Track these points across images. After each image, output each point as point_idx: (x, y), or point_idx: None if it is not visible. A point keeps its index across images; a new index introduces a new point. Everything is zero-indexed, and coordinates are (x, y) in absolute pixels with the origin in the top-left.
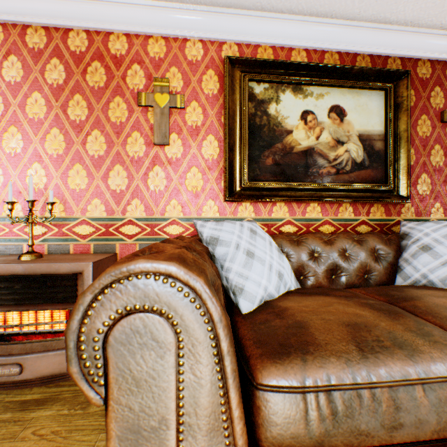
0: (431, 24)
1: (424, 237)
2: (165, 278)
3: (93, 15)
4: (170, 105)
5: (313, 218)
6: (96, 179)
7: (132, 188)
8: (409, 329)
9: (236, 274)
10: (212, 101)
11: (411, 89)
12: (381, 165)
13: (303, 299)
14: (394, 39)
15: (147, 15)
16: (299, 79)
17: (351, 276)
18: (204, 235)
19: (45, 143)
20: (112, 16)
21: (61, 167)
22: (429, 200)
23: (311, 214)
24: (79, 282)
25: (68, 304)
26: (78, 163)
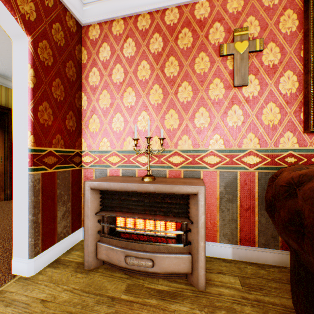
0: None
1: None
2: None
3: None
4: (249, 49)
5: None
6: (185, 120)
7: (213, 126)
8: None
9: None
10: (290, 39)
11: None
12: None
13: None
14: None
15: None
16: None
17: None
18: None
19: (149, 96)
20: None
21: (159, 113)
22: None
23: None
24: (190, 201)
25: (181, 218)
26: (171, 108)
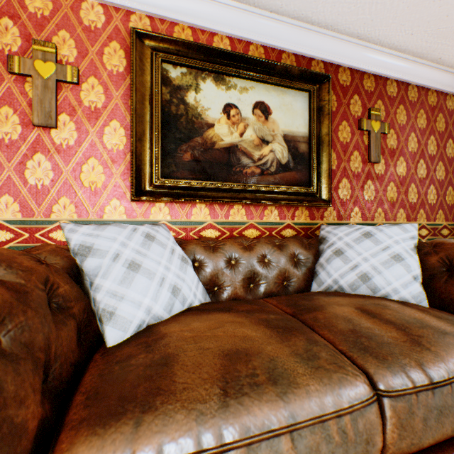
0: (349, 31)
1: (338, 241)
2: None
3: None
4: (58, 77)
5: (238, 221)
6: None
7: (1, 181)
8: (296, 352)
9: (107, 294)
10: (117, 80)
11: (333, 94)
12: (306, 168)
13: (196, 319)
14: (317, 41)
15: None
16: (221, 67)
17: (270, 284)
18: (73, 242)
19: None
20: None
21: None
22: (349, 204)
23: (235, 217)
24: None
25: None
26: None
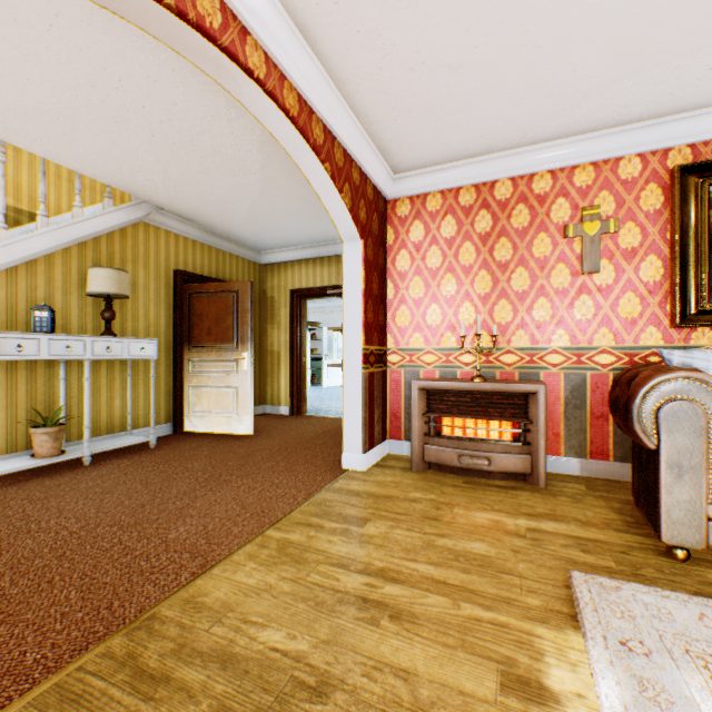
0: None
1: None
2: (698, 382)
3: (519, 164)
4: (600, 231)
5: None
6: (519, 312)
7: (555, 319)
8: None
9: None
10: (653, 218)
11: None
12: None
13: None
14: None
15: (575, 148)
16: None
17: None
18: (673, 362)
19: (474, 284)
20: (538, 160)
21: (487, 304)
22: None
23: None
24: (529, 401)
25: (519, 418)
26: (502, 299)
